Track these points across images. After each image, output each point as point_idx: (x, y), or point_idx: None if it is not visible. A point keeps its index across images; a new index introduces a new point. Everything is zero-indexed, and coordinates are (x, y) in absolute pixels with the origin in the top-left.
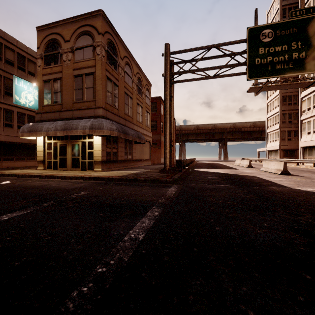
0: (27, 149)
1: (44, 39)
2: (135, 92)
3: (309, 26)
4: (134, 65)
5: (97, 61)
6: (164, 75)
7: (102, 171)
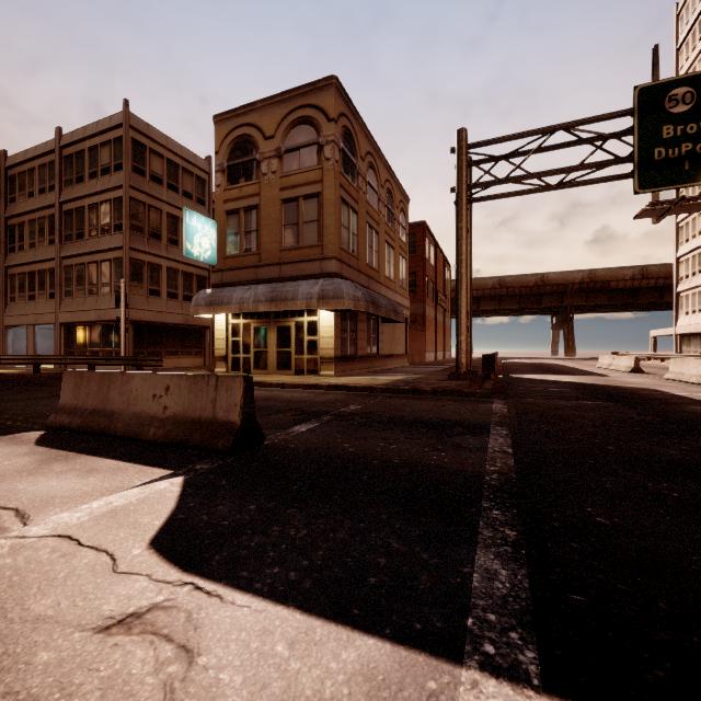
0: (181, 336)
1: (226, 136)
2: (383, 219)
3: None
4: (381, 167)
5: (325, 172)
6: (456, 191)
7: (335, 376)
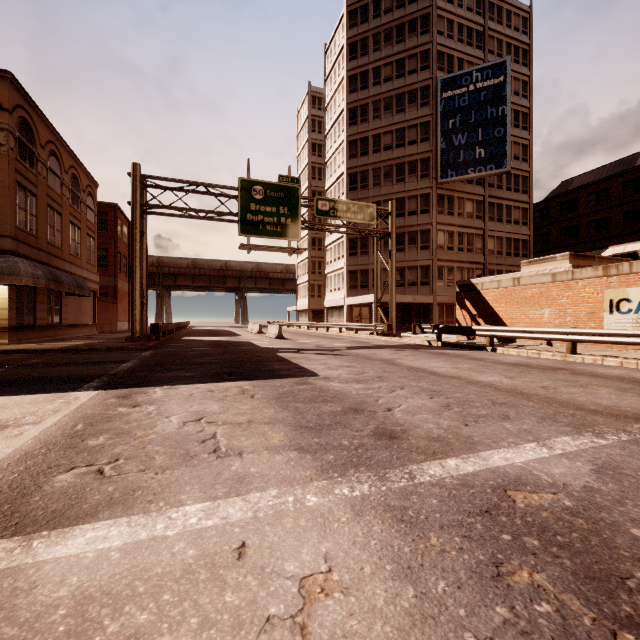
0: None
1: None
2: (67, 202)
3: (294, 195)
4: (65, 154)
5: None
6: (132, 206)
7: (10, 344)
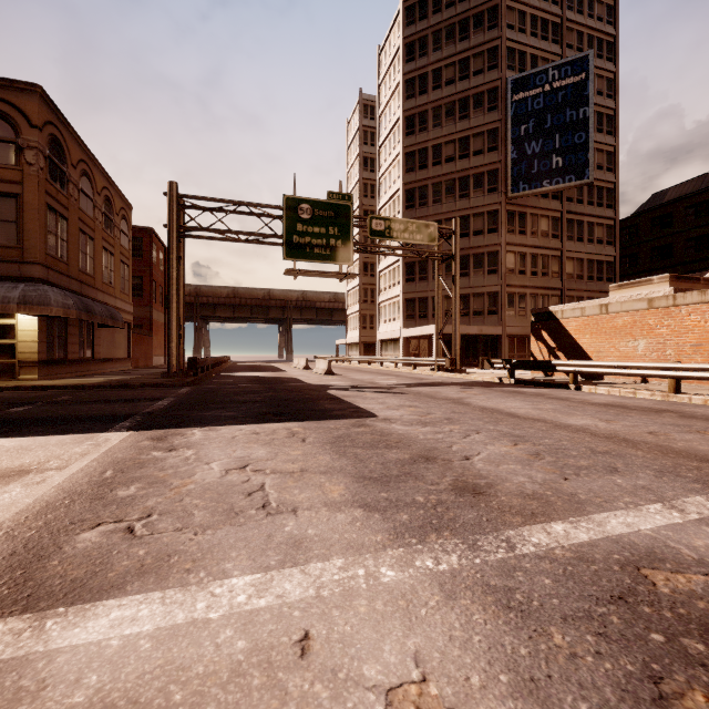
0: None
1: None
2: (100, 226)
3: (345, 214)
4: (98, 174)
5: (27, 176)
6: (169, 229)
7: (40, 380)
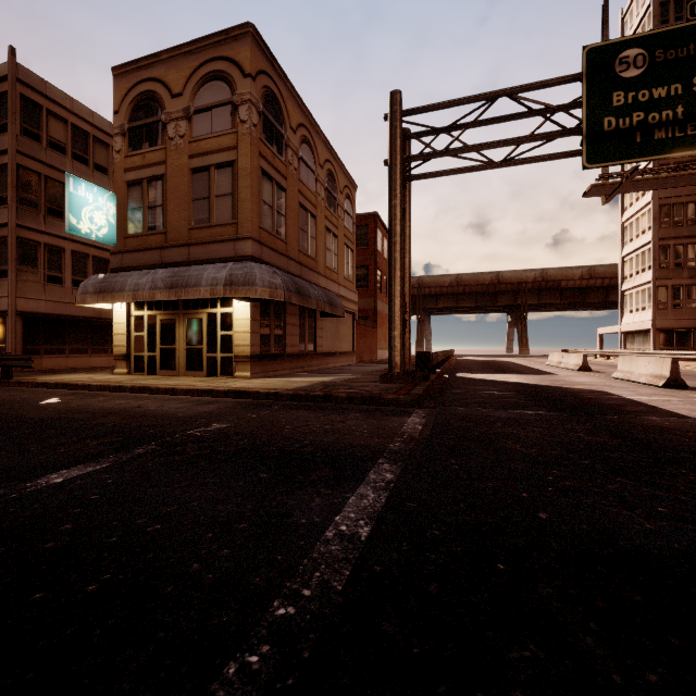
0: (92, 331)
1: (127, 92)
2: (322, 203)
3: None
4: (320, 144)
5: (240, 137)
6: (390, 163)
7: (252, 378)
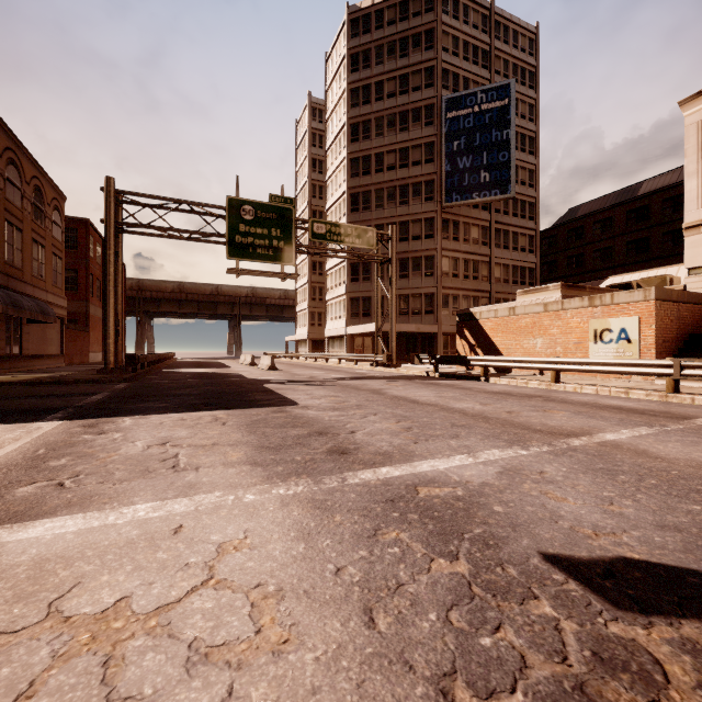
0: None
1: None
2: (29, 217)
3: (287, 216)
4: (27, 163)
5: None
6: (105, 224)
7: None
